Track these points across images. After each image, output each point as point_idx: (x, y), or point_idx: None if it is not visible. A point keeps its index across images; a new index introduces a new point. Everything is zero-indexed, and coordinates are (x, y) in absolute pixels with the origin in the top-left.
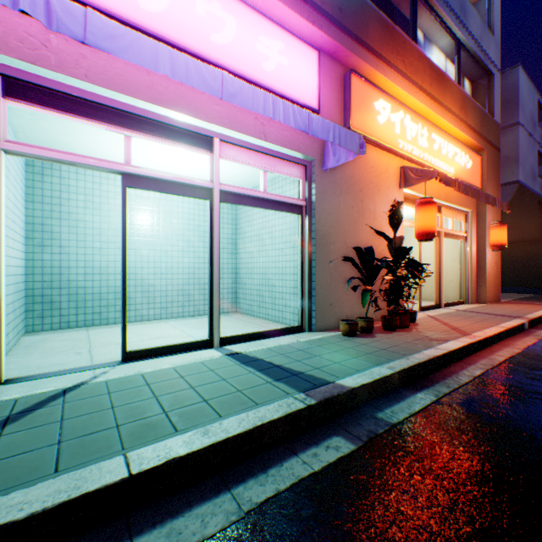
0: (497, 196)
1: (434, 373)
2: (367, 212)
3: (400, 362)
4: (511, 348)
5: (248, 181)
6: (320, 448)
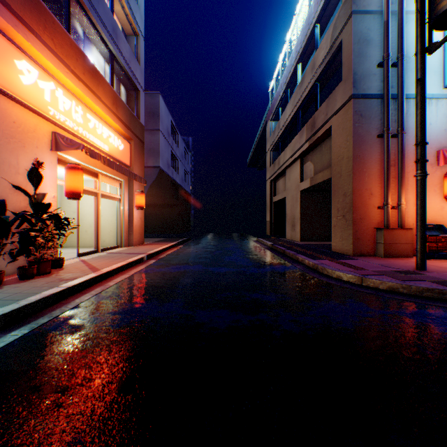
0: (143, 174)
1: (48, 308)
2: (7, 166)
3: (7, 308)
4: (127, 275)
5: None
6: None
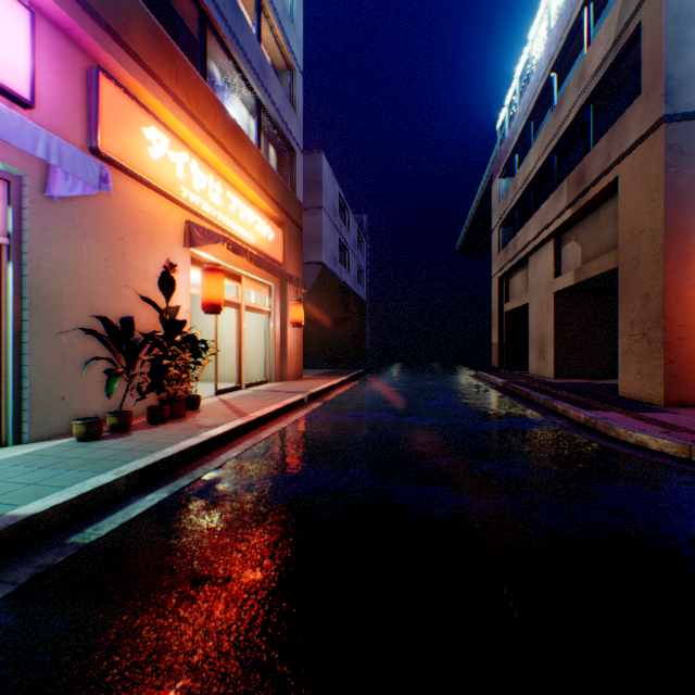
0: (300, 274)
1: (187, 465)
2: (134, 271)
3: (141, 461)
4: (283, 423)
5: None
6: None
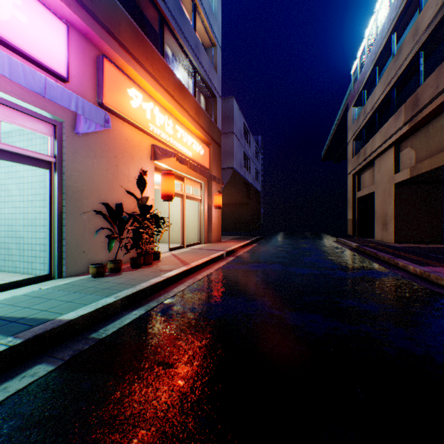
0: (220, 175)
1: (155, 294)
2: (122, 175)
3: (128, 290)
4: (211, 270)
5: None
6: (15, 380)
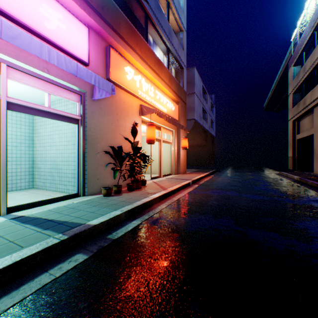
0: (185, 125)
1: (145, 210)
2: (121, 127)
3: (128, 206)
4: (182, 193)
5: (41, 98)
6: (65, 263)
